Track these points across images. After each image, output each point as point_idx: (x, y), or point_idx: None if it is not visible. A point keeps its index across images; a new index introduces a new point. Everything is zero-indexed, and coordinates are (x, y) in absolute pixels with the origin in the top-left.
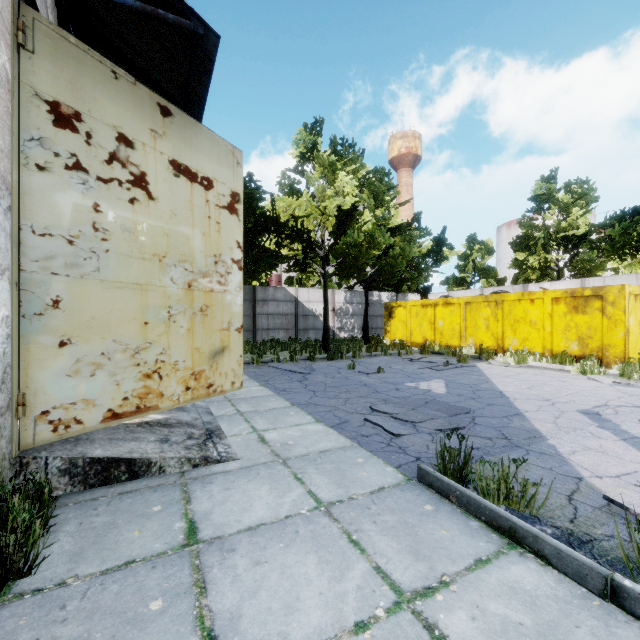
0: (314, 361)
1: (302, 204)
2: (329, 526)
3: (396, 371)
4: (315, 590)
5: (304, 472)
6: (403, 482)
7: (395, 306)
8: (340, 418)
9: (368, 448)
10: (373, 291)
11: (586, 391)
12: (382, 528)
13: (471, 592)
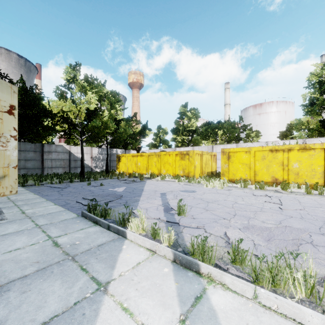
0: (73, 182)
1: (67, 105)
2: (37, 230)
3: (110, 185)
4: (22, 241)
5: (37, 219)
6: (75, 217)
7: (121, 156)
8: (67, 203)
9: (71, 210)
10: (113, 148)
11: (172, 187)
12: (57, 227)
13: (73, 234)
